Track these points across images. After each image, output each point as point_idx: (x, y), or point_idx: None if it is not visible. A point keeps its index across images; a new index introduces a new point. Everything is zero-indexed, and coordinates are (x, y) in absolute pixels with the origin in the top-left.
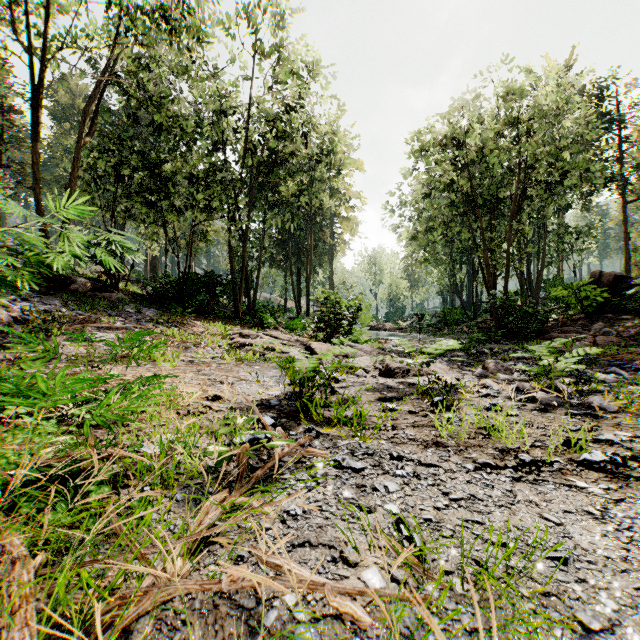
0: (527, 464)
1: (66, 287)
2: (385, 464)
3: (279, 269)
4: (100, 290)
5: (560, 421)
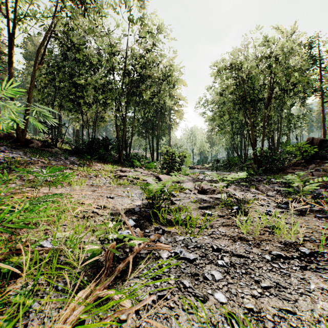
0: (307, 255)
1: (27, 145)
2: (209, 255)
3: (142, 137)
4: (46, 147)
5: (313, 222)
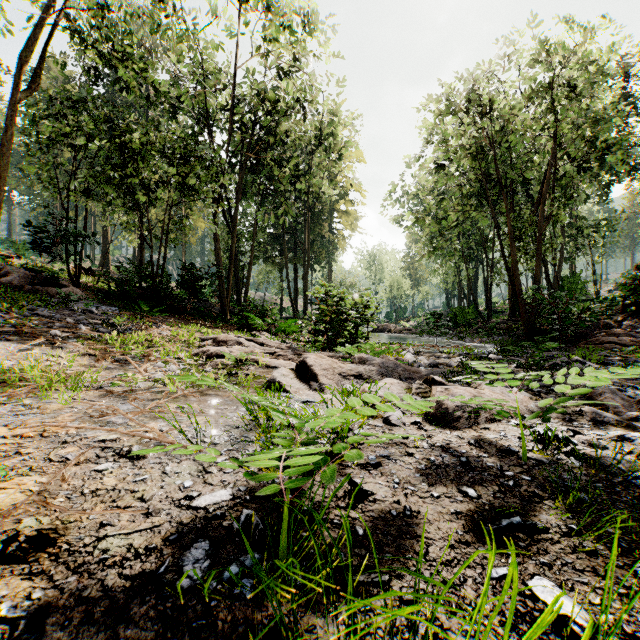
0: None
1: None
2: None
3: (274, 265)
4: (47, 284)
5: None
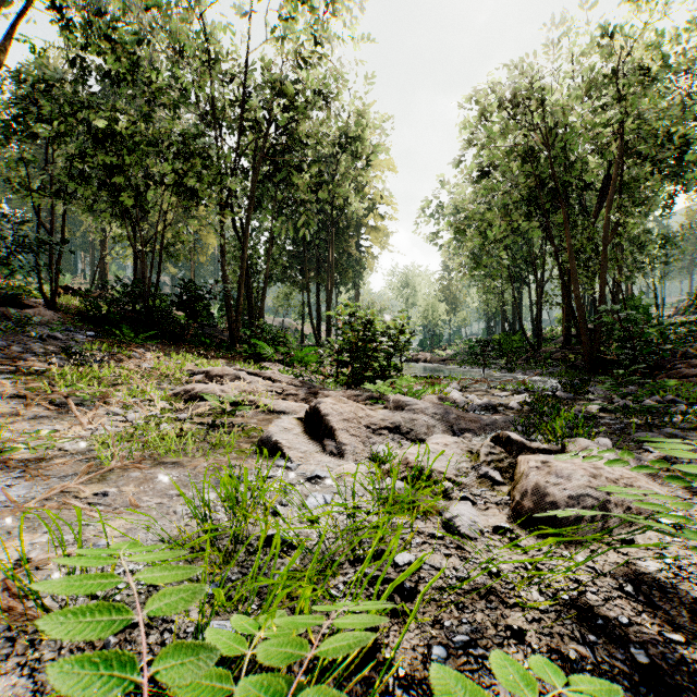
0: None
1: None
2: None
3: (294, 287)
4: (6, 304)
5: None
